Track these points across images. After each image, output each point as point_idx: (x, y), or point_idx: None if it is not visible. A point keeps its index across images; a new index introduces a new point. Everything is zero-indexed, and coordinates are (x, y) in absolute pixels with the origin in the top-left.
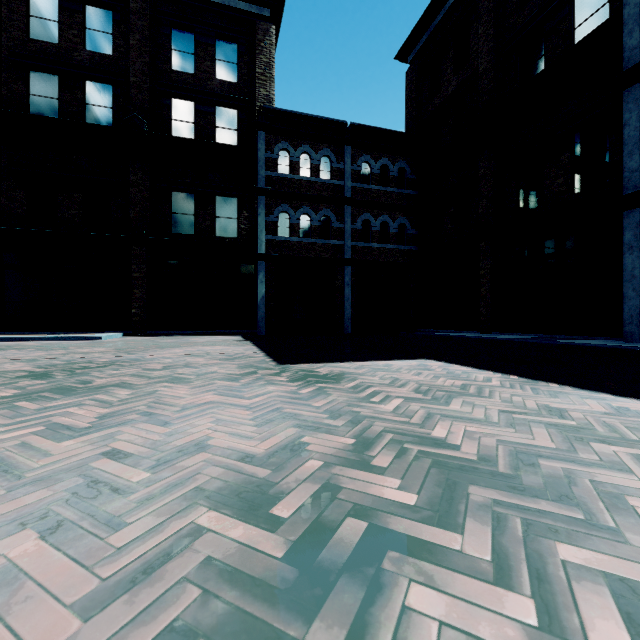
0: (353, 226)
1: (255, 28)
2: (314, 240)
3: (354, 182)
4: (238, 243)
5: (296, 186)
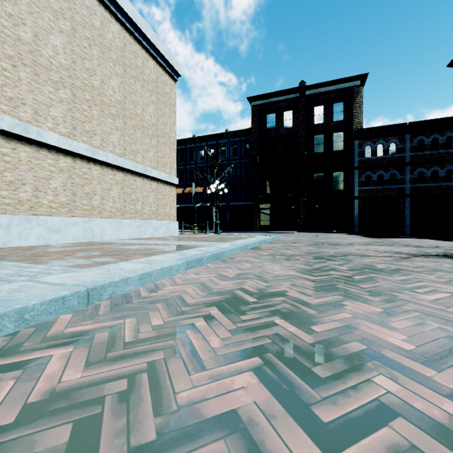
0: (411, 176)
1: (352, 92)
2: (385, 187)
3: (412, 152)
4: (344, 192)
5: (374, 161)
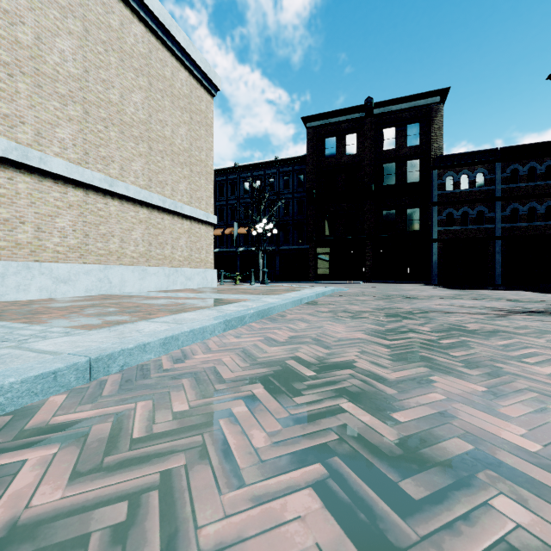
0: (502, 214)
1: (430, 110)
2: (471, 227)
3: (503, 184)
4: (420, 234)
5: (458, 196)
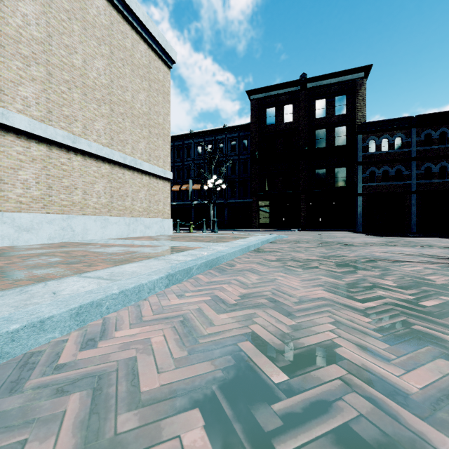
0: (417, 172)
1: (355, 84)
2: (390, 183)
3: (418, 147)
4: (347, 189)
5: (379, 157)
